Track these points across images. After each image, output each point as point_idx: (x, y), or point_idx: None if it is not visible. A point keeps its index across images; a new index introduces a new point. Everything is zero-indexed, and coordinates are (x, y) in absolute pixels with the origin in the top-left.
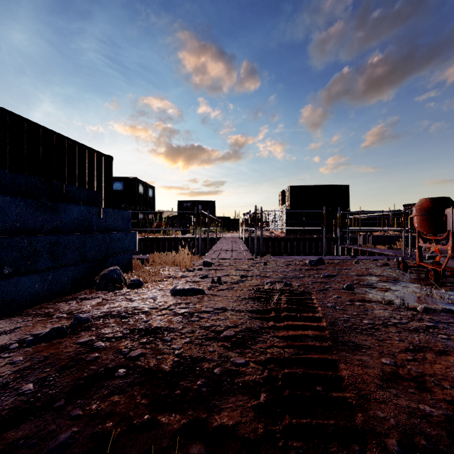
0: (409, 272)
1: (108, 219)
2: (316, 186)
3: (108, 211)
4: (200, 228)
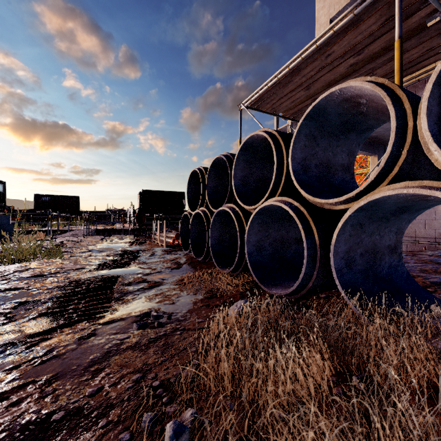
0: (136, 237)
1: (2, 219)
2: (162, 191)
3: (2, 215)
4: (51, 222)
